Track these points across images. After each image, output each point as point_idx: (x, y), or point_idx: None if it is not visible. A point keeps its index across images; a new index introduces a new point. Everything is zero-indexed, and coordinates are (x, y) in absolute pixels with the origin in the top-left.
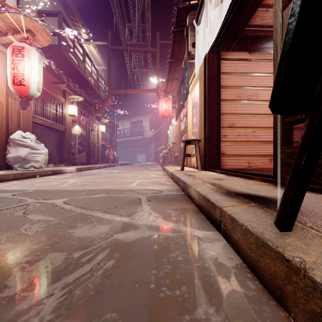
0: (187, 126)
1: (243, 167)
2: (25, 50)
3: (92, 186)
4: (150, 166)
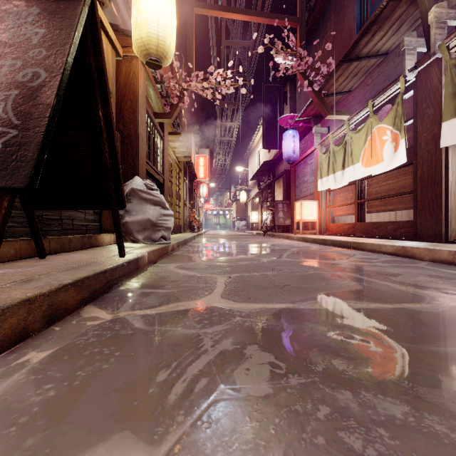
0: None
1: None
2: None
3: None
4: None
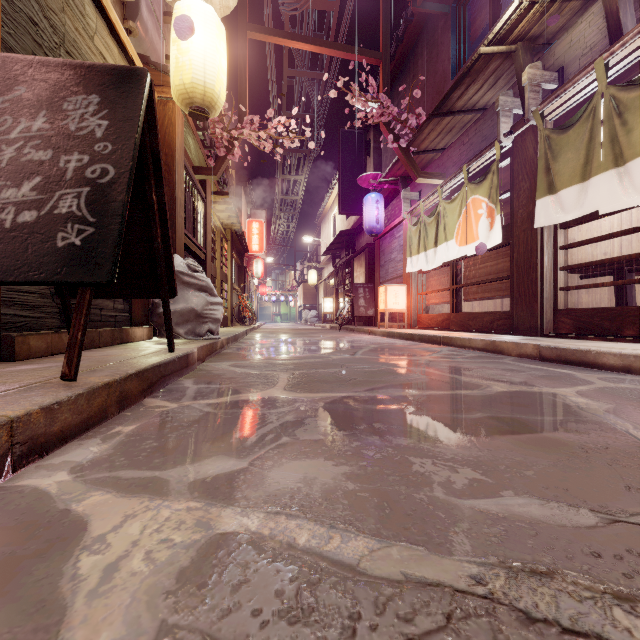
0: None
1: None
2: None
3: None
4: None
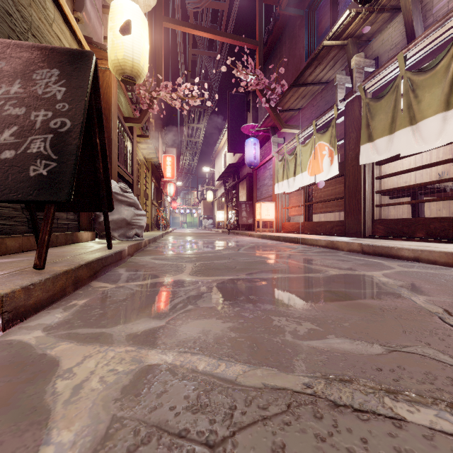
0: None
1: None
2: None
3: None
4: None
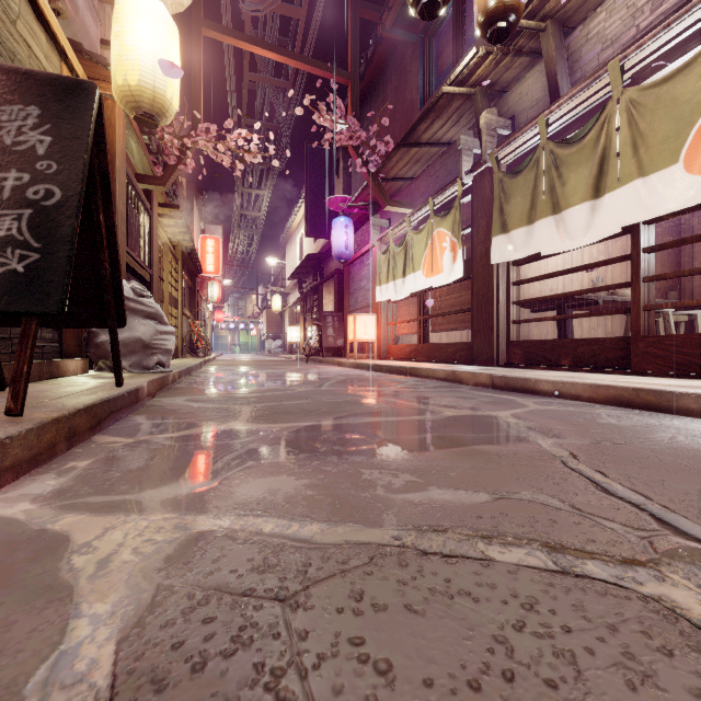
0: None
1: None
2: None
3: None
4: None
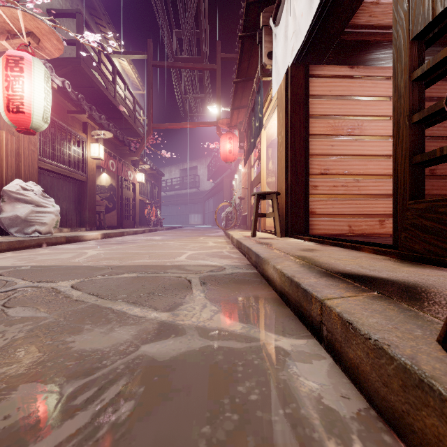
0: (261, 174)
1: (342, 232)
2: (25, 62)
3: (121, 261)
4: (207, 230)
